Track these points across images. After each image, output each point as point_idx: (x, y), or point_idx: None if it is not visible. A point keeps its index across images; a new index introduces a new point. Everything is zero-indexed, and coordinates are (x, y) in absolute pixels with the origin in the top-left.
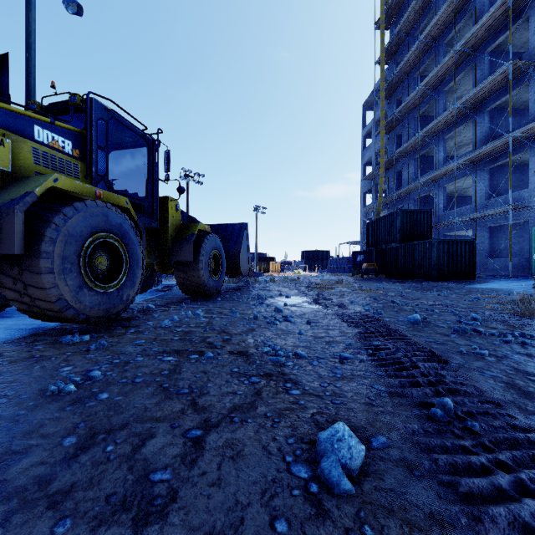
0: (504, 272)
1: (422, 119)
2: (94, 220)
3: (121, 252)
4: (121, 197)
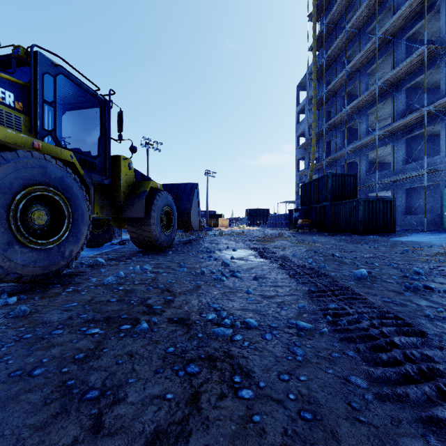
0: (419, 227)
1: (347, 98)
2: (27, 171)
3: (63, 207)
4: (65, 151)
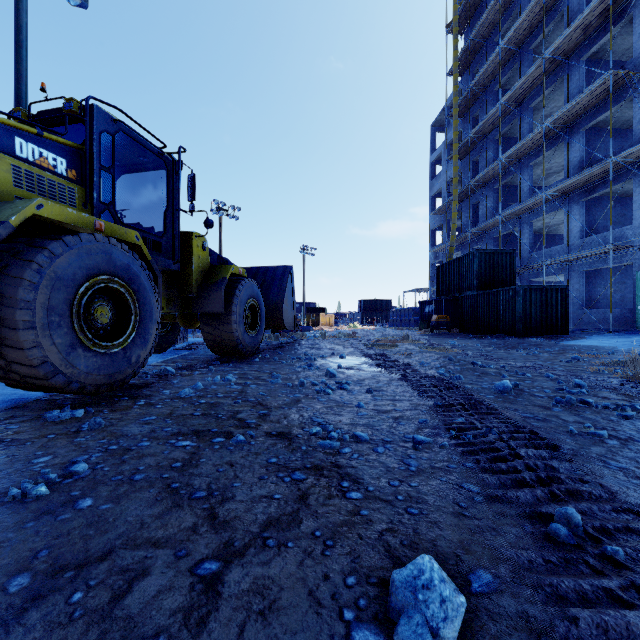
0: (603, 326)
1: (503, 142)
2: (91, 259)
3: (129, 301)
4: (130, 231)
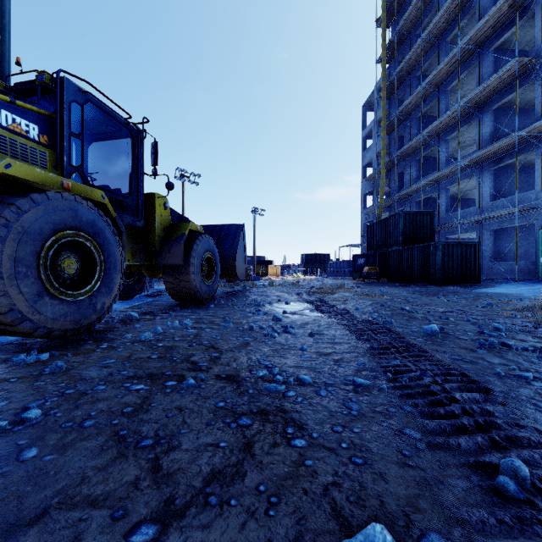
0: (509, 276)
1: (424, 120)
2: (58, 215)
3: (94, 254)
4: (96, 190)
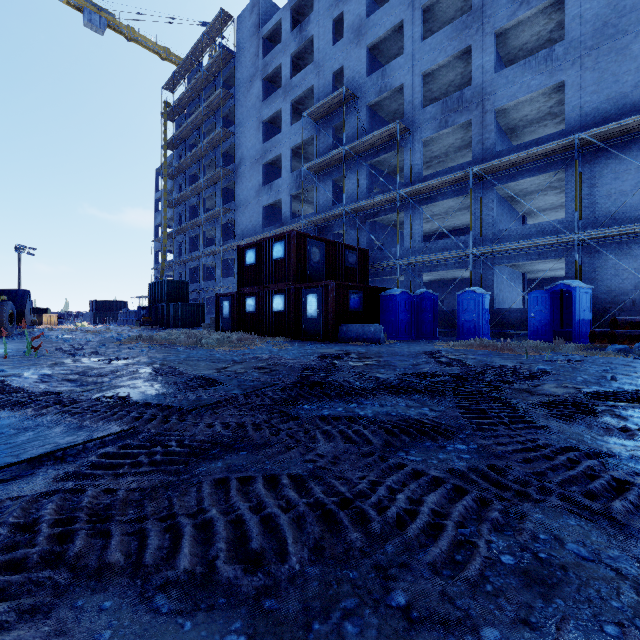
0: None
1: (196, 208)
2: None
3: None
4: None
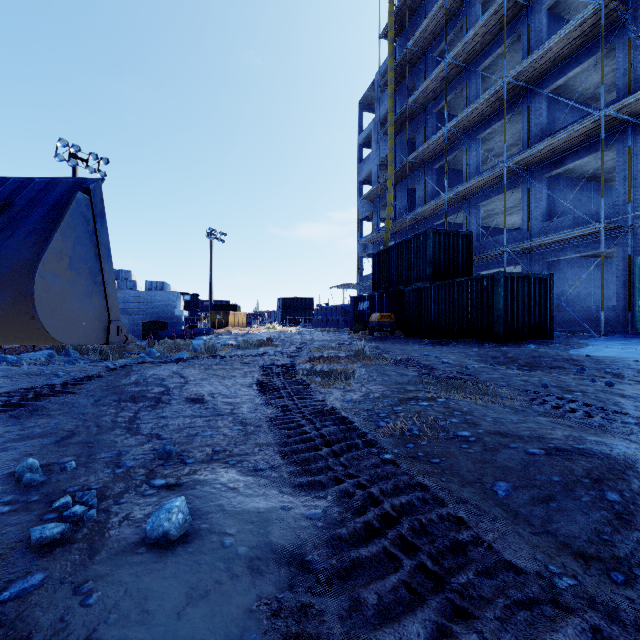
0: (574, 327)
1: (442, 118)
2: None
3: None
4: None
